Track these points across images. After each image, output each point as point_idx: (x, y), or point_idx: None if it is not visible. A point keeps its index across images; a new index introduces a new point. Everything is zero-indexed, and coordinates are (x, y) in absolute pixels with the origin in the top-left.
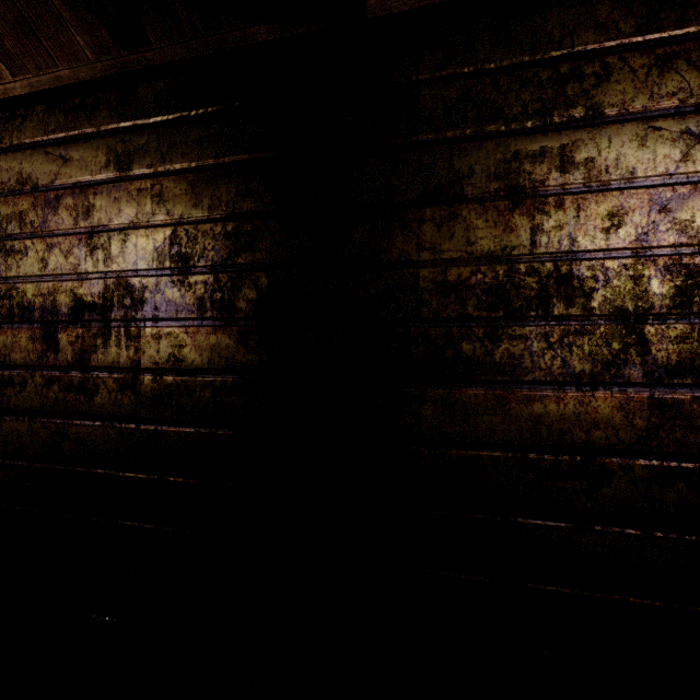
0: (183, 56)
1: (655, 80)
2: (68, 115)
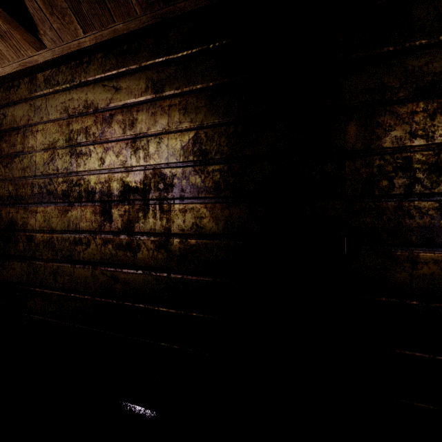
0: (207, 2)
1: None
2: (118, 58)
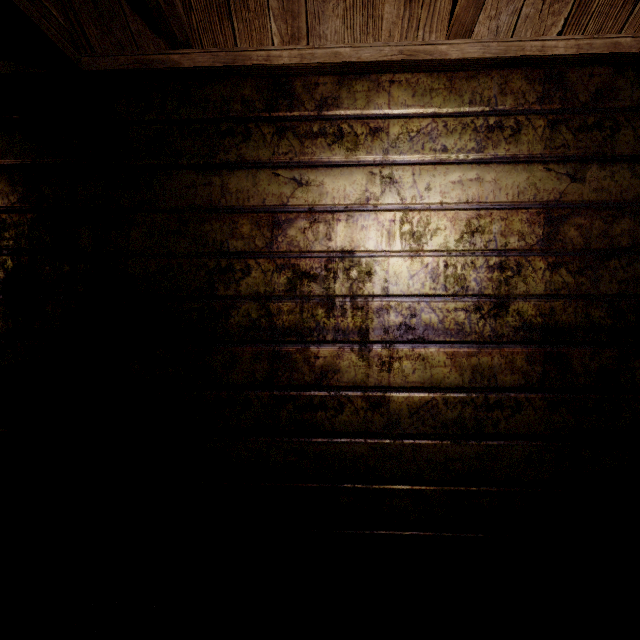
0: None
1: (276, 143)
2: None
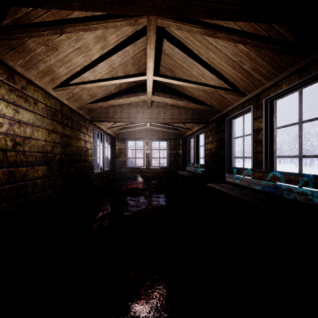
0: None
1: (9, 93)
2: None
